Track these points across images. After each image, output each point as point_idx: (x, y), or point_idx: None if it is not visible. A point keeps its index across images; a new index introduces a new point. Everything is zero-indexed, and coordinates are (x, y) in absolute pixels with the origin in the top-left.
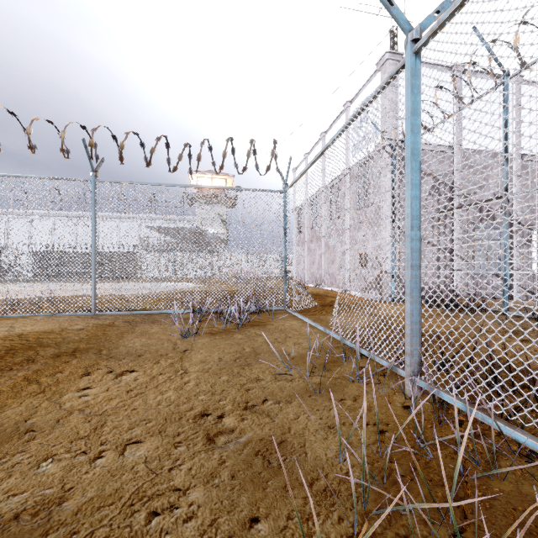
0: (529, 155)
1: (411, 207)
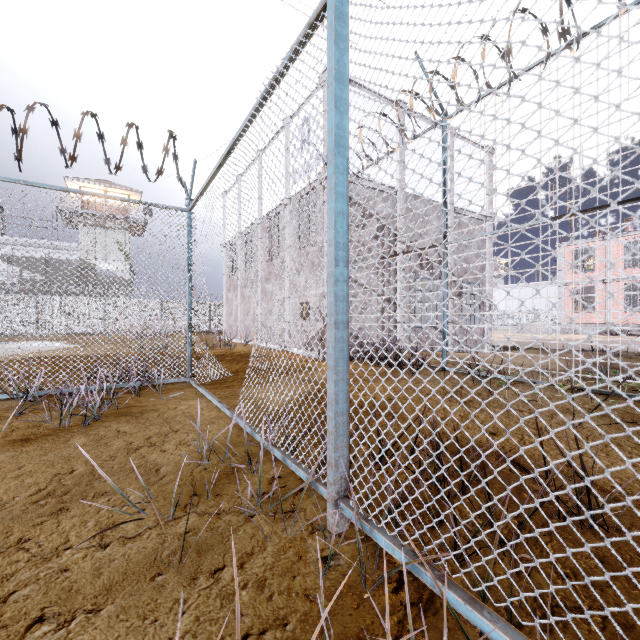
0: (460, 209)
1: (335, 228)
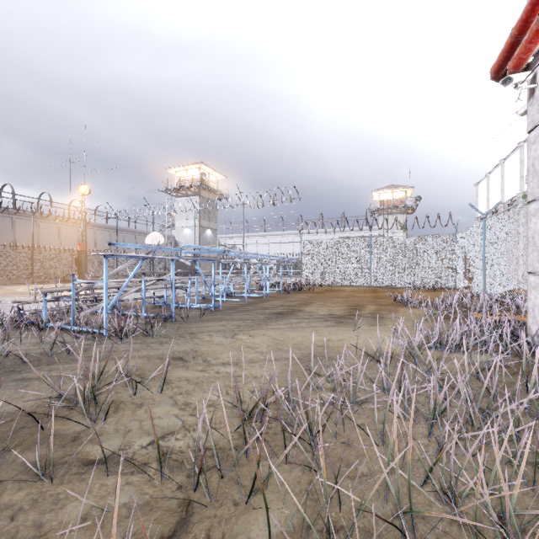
0: None
1: (483, 256)
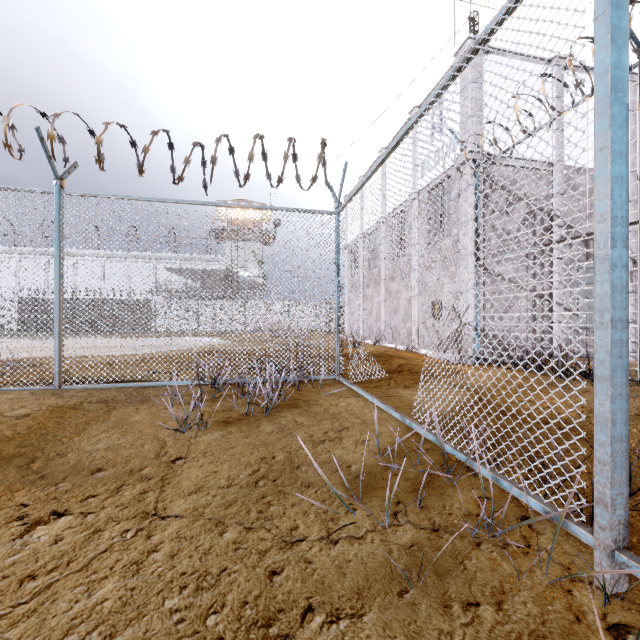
0: None
1: (611, 198)
